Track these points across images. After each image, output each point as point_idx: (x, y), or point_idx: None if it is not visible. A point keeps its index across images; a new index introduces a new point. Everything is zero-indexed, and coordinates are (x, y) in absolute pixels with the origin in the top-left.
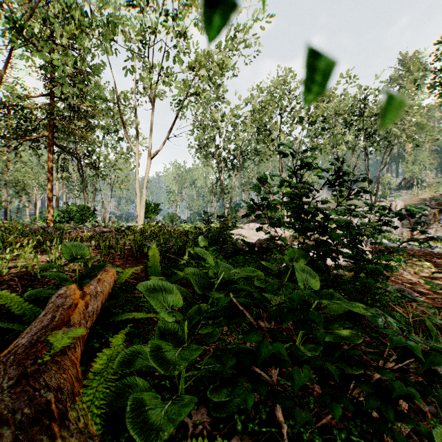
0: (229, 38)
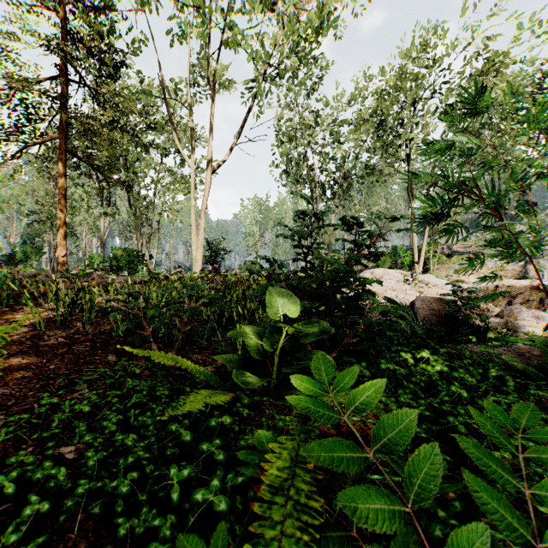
0: None
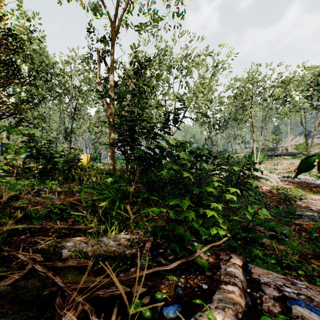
0: (214, 68)
